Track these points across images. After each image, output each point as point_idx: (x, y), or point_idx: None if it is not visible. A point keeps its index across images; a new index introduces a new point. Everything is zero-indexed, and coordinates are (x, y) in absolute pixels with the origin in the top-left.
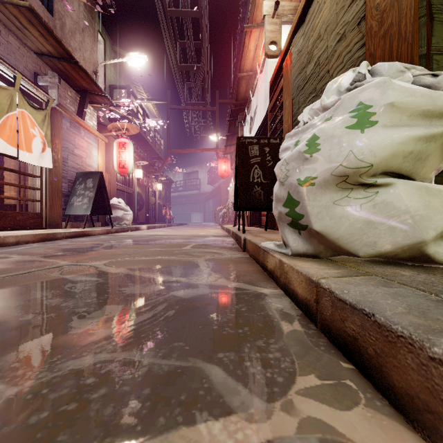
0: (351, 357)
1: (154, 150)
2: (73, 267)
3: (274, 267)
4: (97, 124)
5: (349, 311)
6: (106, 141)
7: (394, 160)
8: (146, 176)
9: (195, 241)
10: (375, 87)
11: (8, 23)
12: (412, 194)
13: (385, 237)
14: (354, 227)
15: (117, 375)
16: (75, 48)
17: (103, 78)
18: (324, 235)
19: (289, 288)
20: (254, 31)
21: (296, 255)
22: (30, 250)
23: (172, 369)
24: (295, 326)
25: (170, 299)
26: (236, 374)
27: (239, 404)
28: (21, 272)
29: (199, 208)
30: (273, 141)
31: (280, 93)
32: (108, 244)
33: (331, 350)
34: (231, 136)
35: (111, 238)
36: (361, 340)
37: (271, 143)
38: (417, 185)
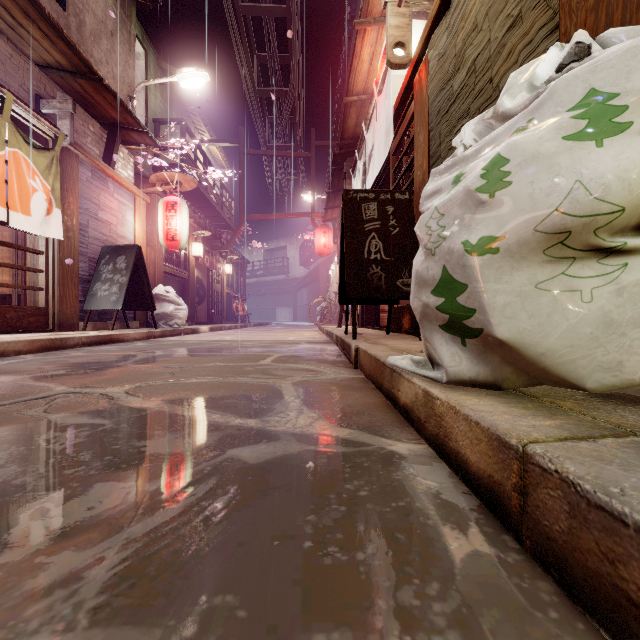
0: None
1: (221, 215)
2: (72, 397)
3: (413, 402)
4: (135, 176)
5: (637, 546)
6: (147, 200)
7: None
8: (209, 253)
9: (279, 350)
10: (623, 57)
11: None
12: None
13: None
14: (579, 333)
15: None
16: (99, 59)
17: (144, 107)
18: (516, 348)
19: (447, 446)
20: (369, 30)
21: (456, 383)
22: (17, 367)
23: None
24: (474, 540)
25: (224, 467)
26: None
27: None
28: None
29: (286, 301)
30: (400, 196)
31: (409, 124)
32: (144, 356)
33: (577, 623)
34: (334, 193)
35: (152, 346)
36: None
37: (397, 200)
38: None
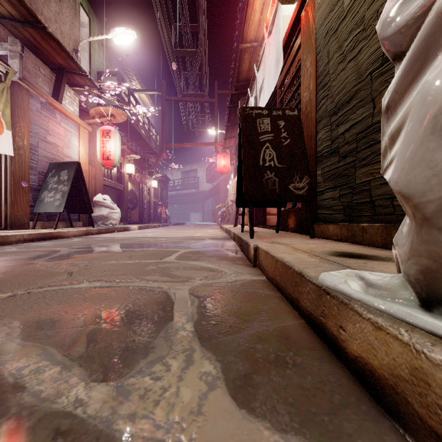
0: None
1: (149, 145)
2: None
3: (399, 376)
4: (81, 112)
5: None
6: (89, 130)
7: None
8: (139, 172)
9: (186, 246)
10: None
11: None
12: None
13: None
14: None
15: None
16: (49, 18)
17: (88, 60)
18: None
19: None
20: None
21: None
22: None
23: None
24: None
25: None
26: None
27: None
28: None
29: (197, 207)
30: (290, 113)
31: (294, 58)
32: (65, 252)
33: None
34: (231, 126)
35: (83, 241)
36: None
37: (287, 115)
38: None
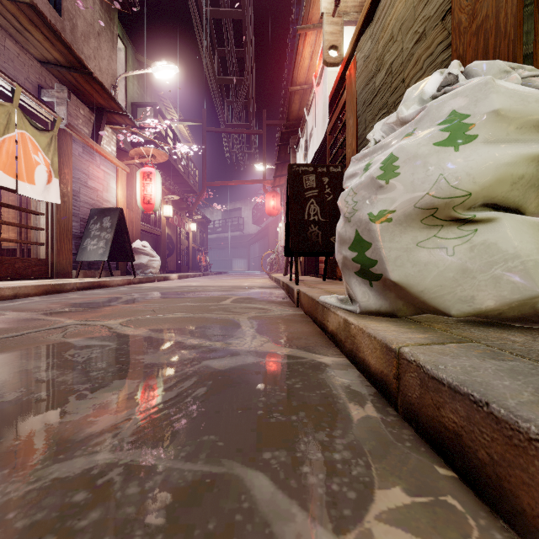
0: (451, 460)
1: (187, 182)
2: (80, 327)
3: (337, 328)
4: (117, 150)
5: (448, 395)
6: (127, 171)
7: (499, 188)
8: (177, 213)
9: (237, 293)
10: (473, 90)
11: (5, 24)
12: (522, 233)
13: (486, 289)
14: (445, 276)
15: (119, 488)
16: (88, 55)
17: (124, 93)
18: (404, 287)
19: (358, 356)
20: (309, 34)
21: (366, 313)
22: (30, 306)
23: (198, 479)
24: (368, 410)
25: (201, 371)
26: (289, 487)
27: (293, 538)
28: (12, 334)
29: (241, 253)
30: (334, 170)
31: (342, 110)
32: (128, 298)
33: (421, 447)
34: (281, 164)
35: (133, 290)
36: (467, 438)
37: (331, 172)
38: (529, 220)
